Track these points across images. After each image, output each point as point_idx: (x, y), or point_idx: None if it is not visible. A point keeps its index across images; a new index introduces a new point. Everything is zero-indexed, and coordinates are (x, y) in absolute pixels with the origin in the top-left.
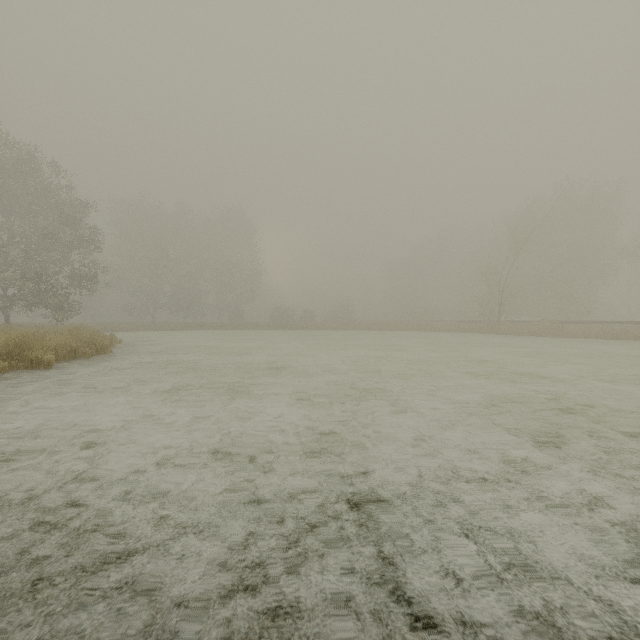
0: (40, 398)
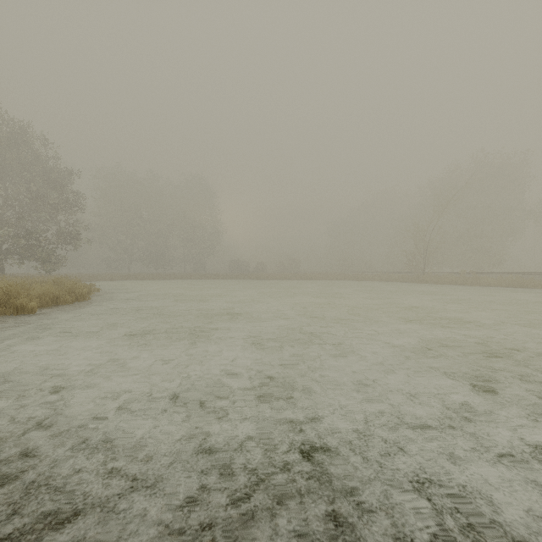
0: (19, 342)
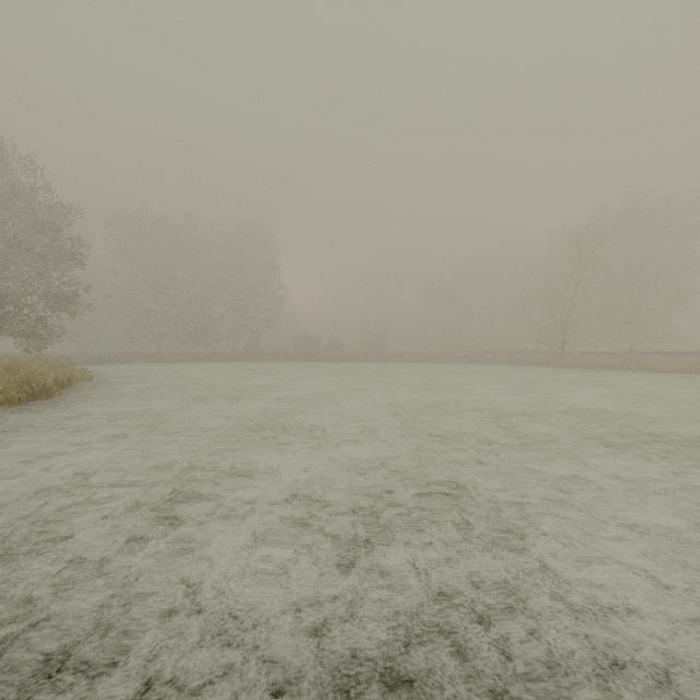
0: None
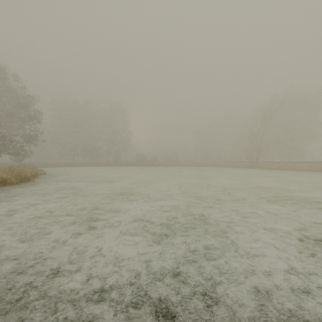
0: None
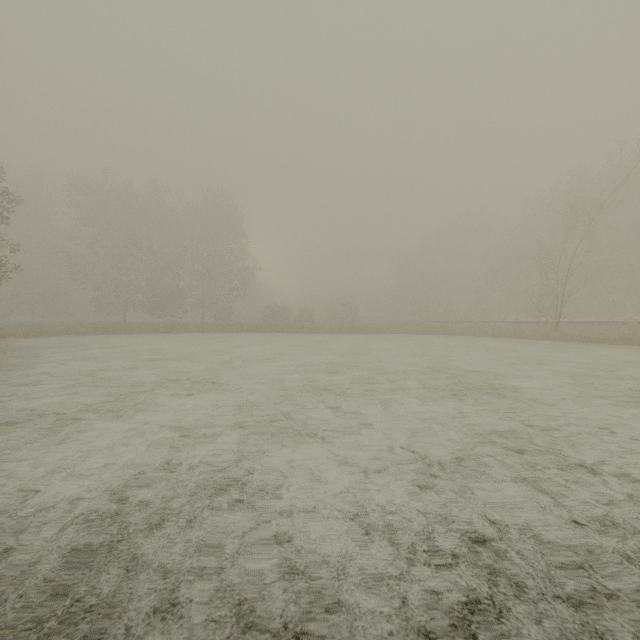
0: None
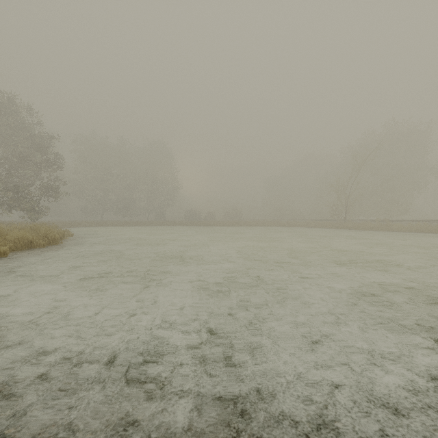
0: None
